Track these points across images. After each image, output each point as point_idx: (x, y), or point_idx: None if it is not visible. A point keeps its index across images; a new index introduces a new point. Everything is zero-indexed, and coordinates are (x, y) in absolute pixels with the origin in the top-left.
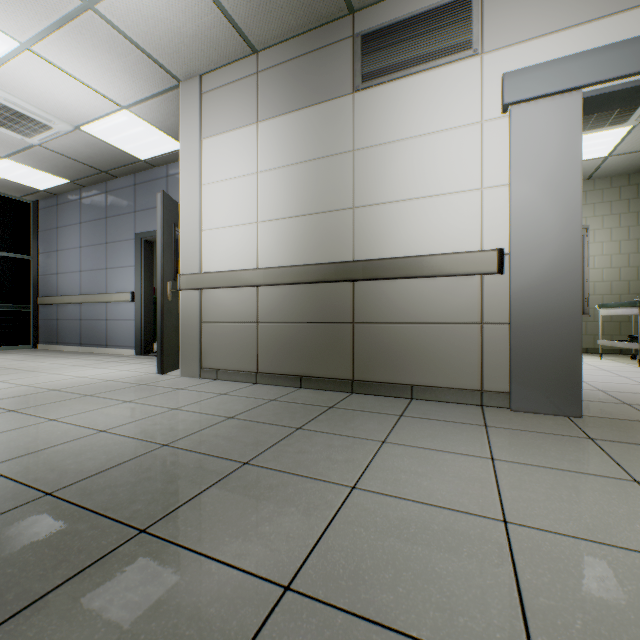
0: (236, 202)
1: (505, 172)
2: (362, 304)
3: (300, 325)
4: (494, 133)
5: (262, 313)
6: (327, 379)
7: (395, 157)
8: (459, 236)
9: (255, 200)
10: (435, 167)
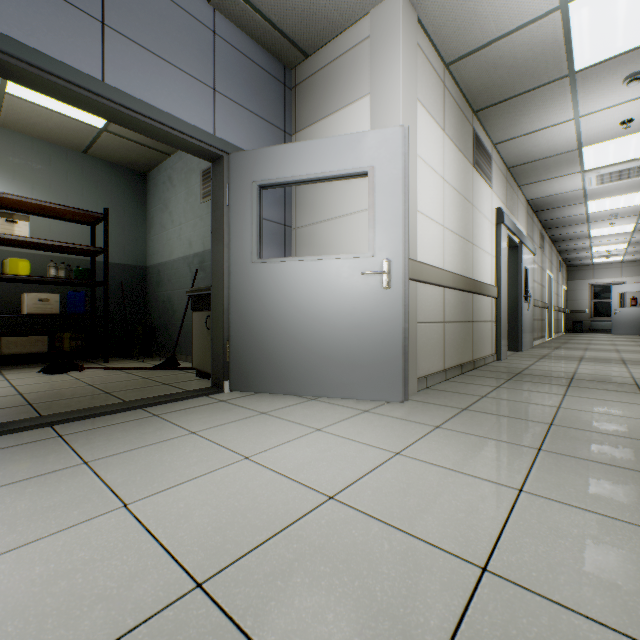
0: (434, 196)
1: (494, 251)
2: (474, 309)
3: (459, 324)
4: (493, 231)
5: (446, 313)
6: (467, 363)
7: (480, 222)
8: (489, 277)
9: (443, 204)
10: (486, 237)
